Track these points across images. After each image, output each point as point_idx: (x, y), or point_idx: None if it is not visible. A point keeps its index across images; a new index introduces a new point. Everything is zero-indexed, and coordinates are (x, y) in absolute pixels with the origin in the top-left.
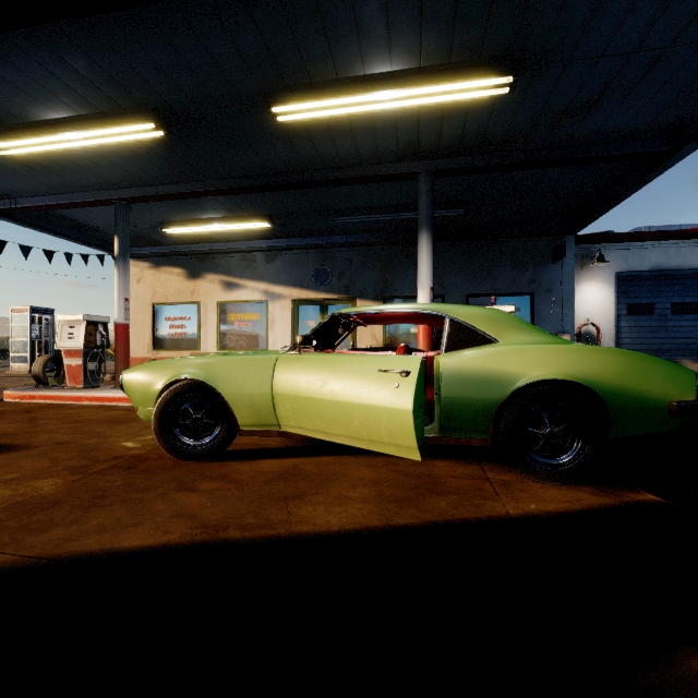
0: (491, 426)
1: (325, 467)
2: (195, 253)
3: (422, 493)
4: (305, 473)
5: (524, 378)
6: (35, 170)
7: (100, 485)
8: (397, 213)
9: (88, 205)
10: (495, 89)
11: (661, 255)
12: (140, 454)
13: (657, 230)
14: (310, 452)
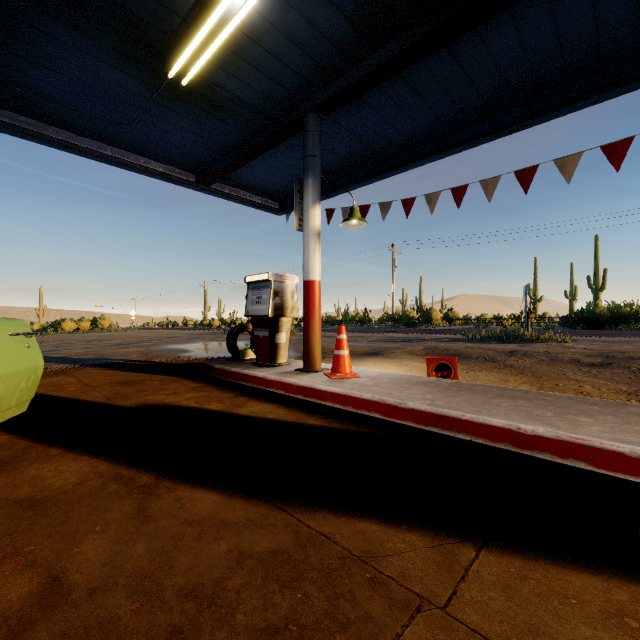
0: None
1: None
2: None
3: None
4: None
5: None
6: None
7: None
8: None
9: None
10: None
11: None
12: None
13: None
14: None
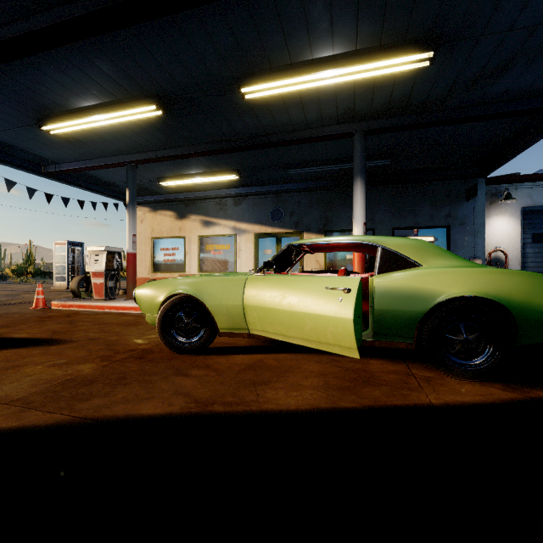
0: (415, 333)
1: (283, 361)
2: (182, 200)
3: (360, 384)
4: (268, 366)
5: (443, 295)
6: (73, 143)
7: (122, 370)
8: (336, 164)
9: (108, 167)
10: (418, 63)
11: None
12: (147, 348)
13: None
14: (271, 350)
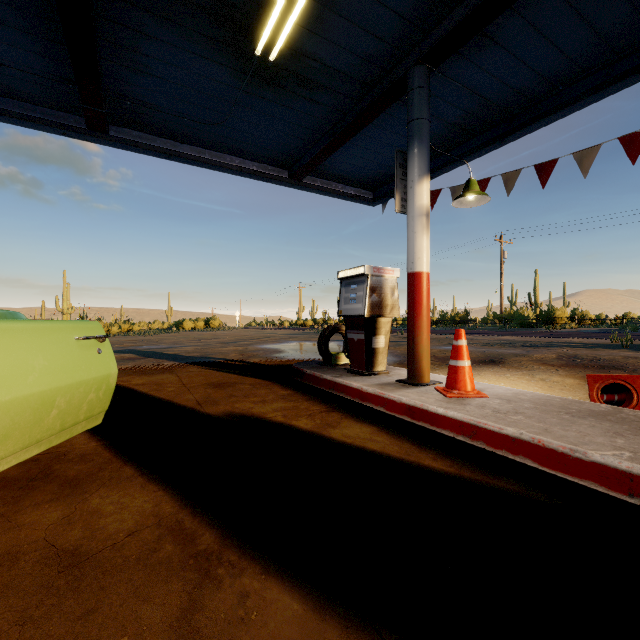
0: None
1: None
2: None
3: (49, 480)
4: None
5: None
6: None
7: None
8: None
9: None
10: None
11: None
12: None
13: None
14: None
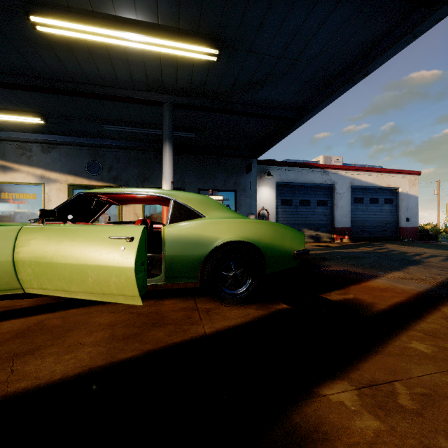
0: (199, 273)
1: (70, 318)
2: None
3: (148, 328)
4: (48, 328)
5: (219, 240)
6: None
7: None
8: (151, 129)
9: None
10: (209, 56)
11: (295, 175)
12: None
13: (293, 161)
14: (60, 307)
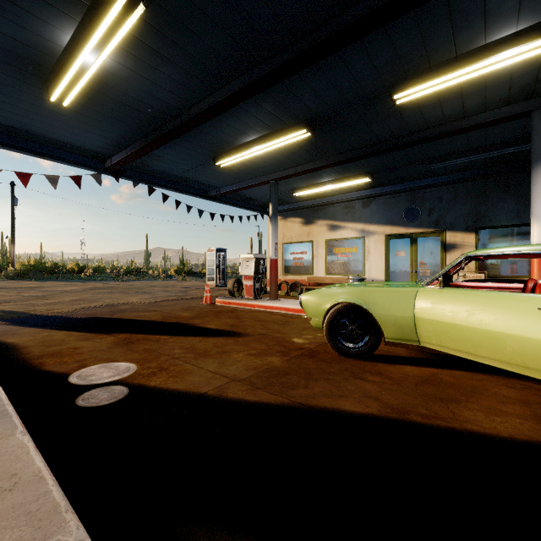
0: None
1: (462, 380)
2: (310, 206)
3: None
4: (447, 382)
5: None
6: (232, 171)
7: (304, 366)
8: (497, 150)
9: (255, 186)
10: None
11: None
12: (312, 348)
13: None
14: (439, 364)
